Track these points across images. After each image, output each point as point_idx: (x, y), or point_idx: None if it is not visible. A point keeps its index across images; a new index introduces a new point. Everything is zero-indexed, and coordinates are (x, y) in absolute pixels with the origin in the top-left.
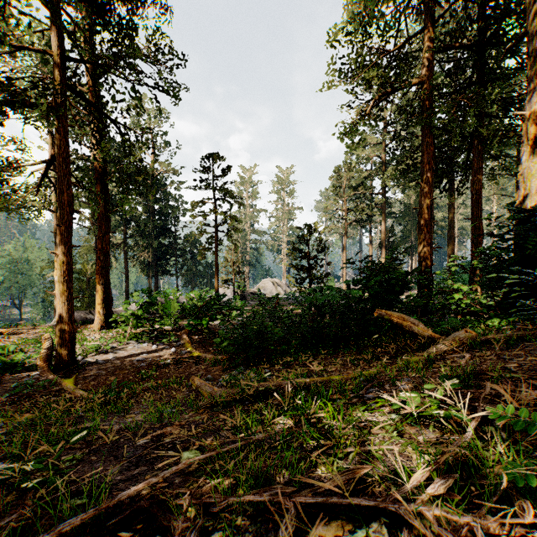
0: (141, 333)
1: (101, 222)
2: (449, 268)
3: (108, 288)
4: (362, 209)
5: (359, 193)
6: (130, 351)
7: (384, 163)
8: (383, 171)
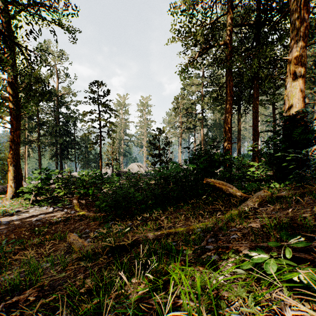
0: (43, 199)
1: (13, 122)
2: (238, 156)
3: (19, 168)
4: (190, 121)
5: (189, 112)
6: (31, 213)
7: (203, 95)
8: (202, 100)
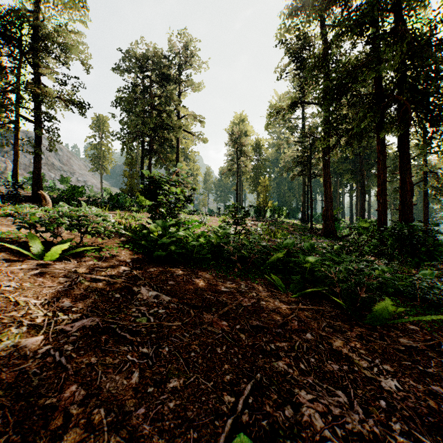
0: None
1: None
2: None
3: None
4: None
5: None
6: None
7: None
8: None
